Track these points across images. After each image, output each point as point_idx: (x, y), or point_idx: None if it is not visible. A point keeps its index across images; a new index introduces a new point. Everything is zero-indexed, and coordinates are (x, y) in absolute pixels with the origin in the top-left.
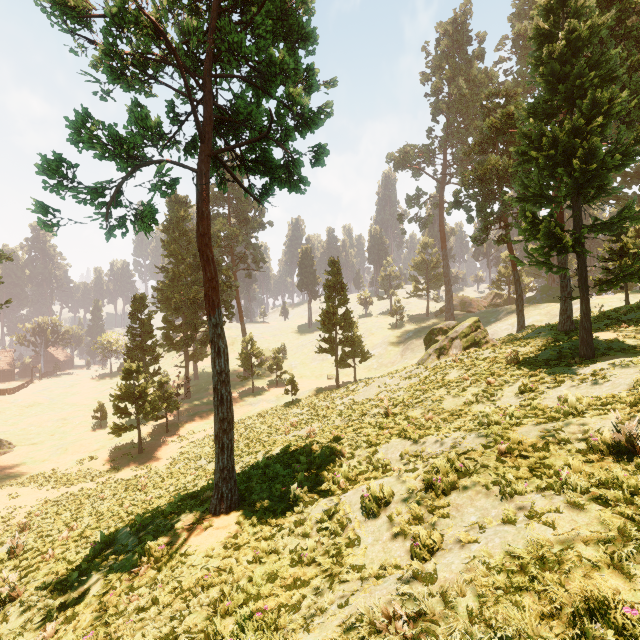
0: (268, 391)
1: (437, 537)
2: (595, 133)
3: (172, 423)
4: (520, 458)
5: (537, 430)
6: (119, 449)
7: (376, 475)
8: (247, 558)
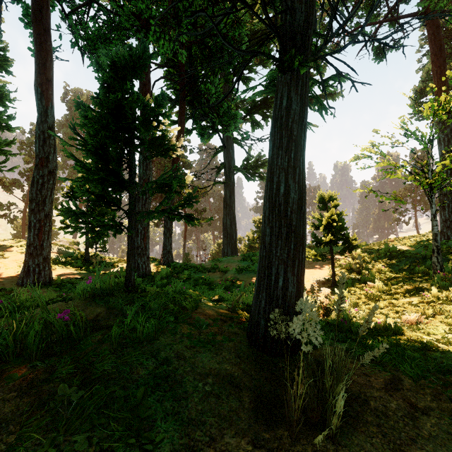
0: None
1: None
2: None
3: None
4: None
5: None
6: None
7: None
8: None
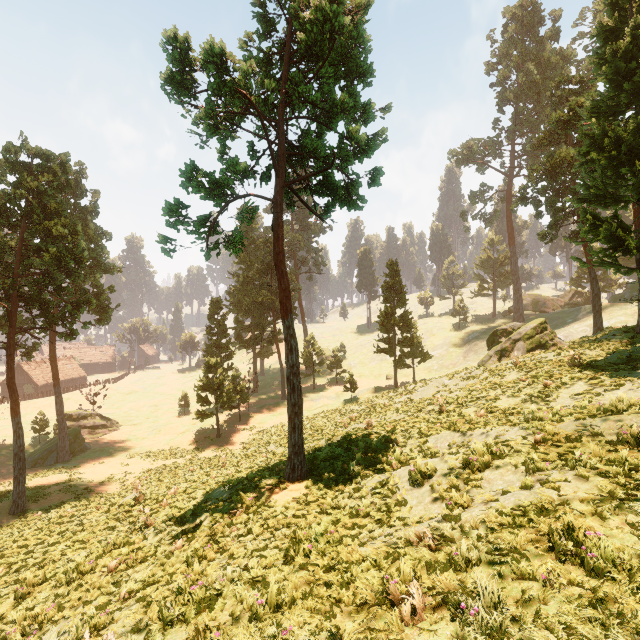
0: (328, 388)
1: (467, 498)
2: None
3: (243, 413)
4: (553, 447)
5: (575, 425)
6: (201, 433)
7: (425, 459)
8: (316, 511)
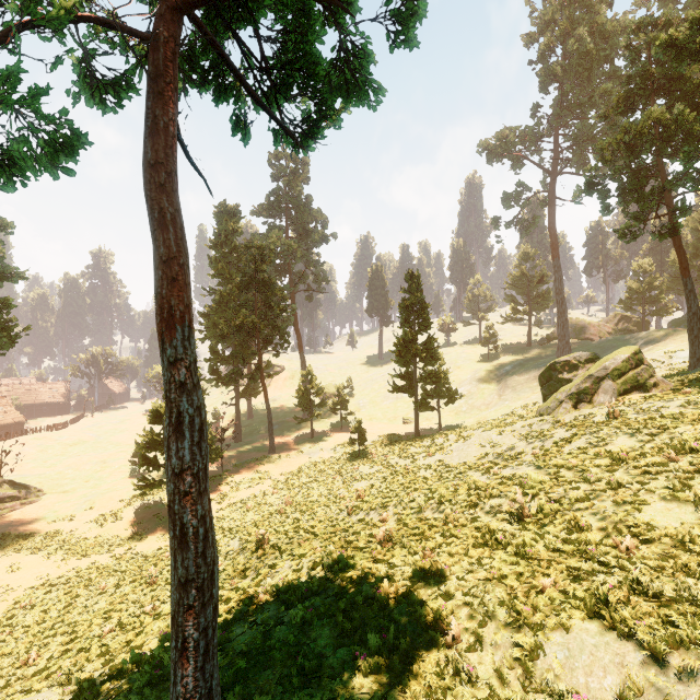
0: (330, 437)
1: None
2: None
3: (214, 475)
4: None
5: None
6: (149, 507)
7: None
8: None
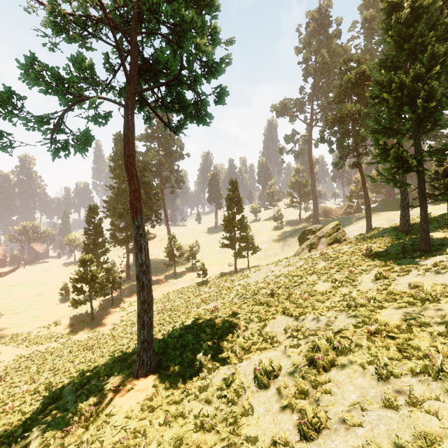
0: (186, 275)
1: (322, 416)
2: (433, 79)
3: (116, 298)
4: (388, 338)
5: (399, 313)
6: (77, 317)
7: (265, 346)
8: (159, 420)
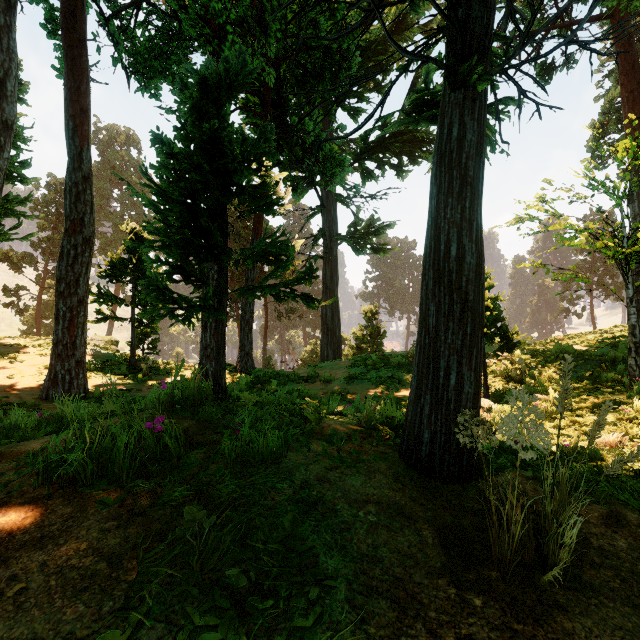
0: None
1: None
2: None
3: None
4: None
5: None
6: None
7: None
8: None
